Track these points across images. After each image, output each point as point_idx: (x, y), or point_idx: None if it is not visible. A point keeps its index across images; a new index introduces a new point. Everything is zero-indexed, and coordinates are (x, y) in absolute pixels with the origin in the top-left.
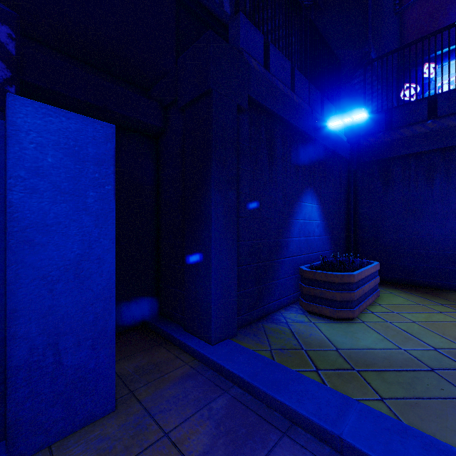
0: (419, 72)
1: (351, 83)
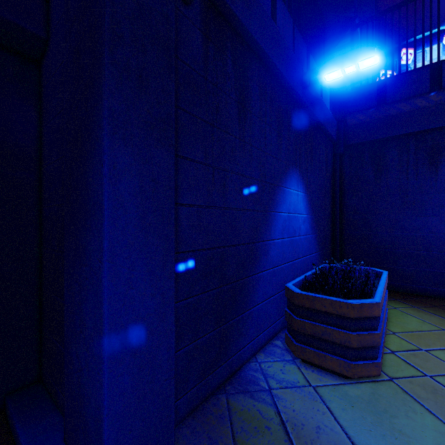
0: (395, 58)
1: (333, 55)
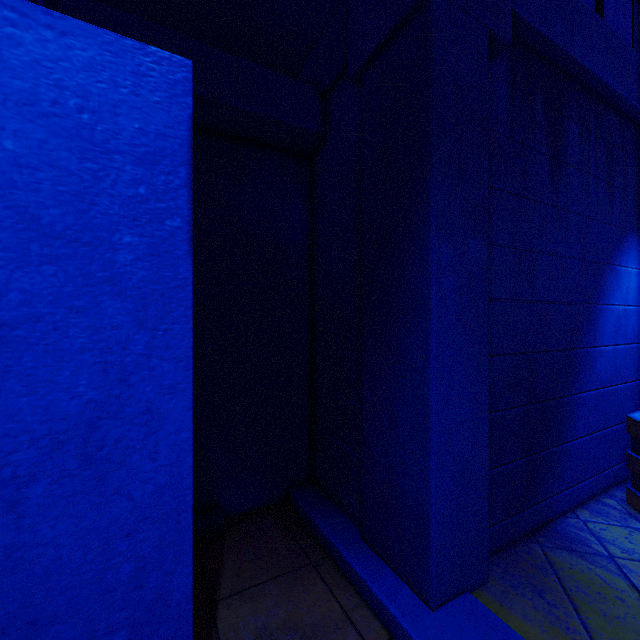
0: None
1: None
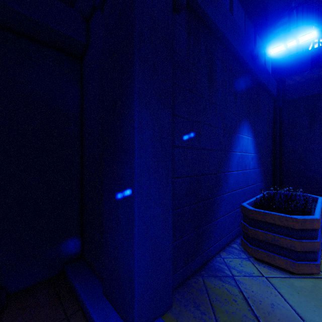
0: None
1: (272, 32)
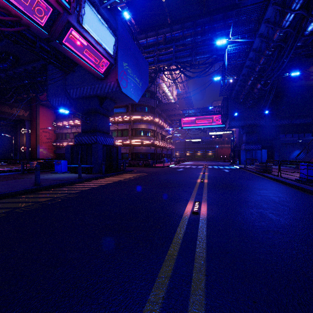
0: None
1: None
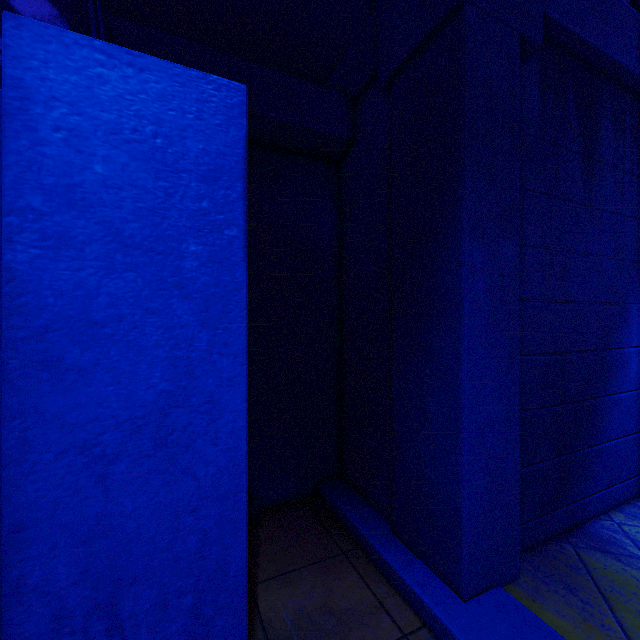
0: None
1: None
